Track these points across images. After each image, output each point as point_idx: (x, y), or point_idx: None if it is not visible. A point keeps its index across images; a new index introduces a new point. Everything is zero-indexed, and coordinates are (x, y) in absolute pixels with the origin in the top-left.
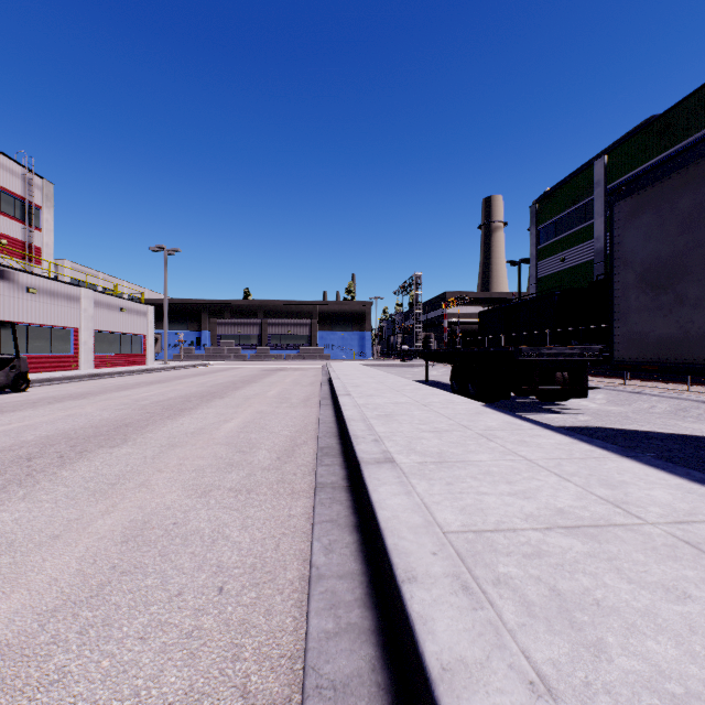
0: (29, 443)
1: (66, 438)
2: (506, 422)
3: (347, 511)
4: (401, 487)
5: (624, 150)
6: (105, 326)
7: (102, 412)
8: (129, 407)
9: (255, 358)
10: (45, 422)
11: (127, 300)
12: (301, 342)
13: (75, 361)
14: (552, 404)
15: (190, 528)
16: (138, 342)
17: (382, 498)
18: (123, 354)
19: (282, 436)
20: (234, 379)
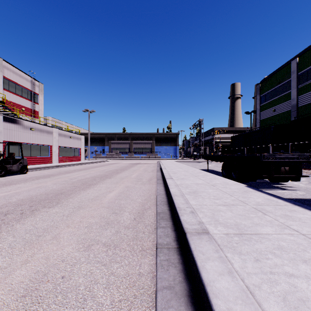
0: (11, 203)
1: (30, 201)
2: (266, 199)
3: (180, 276)
4: (222, 264)
5: (308, 54)
6: (63, 144)
7: (53, 185)
8: (66, 182)
9: (127, 158)
10: (25, 190)
11: (72, 133)
12: (147, 151)
13: (50, 160)
14: (278, 184)
15: (71, 283)
16: (77, 151)
17: (211, 279)
18: (71, 156)
19: (137, 203)
20: (117, 168)
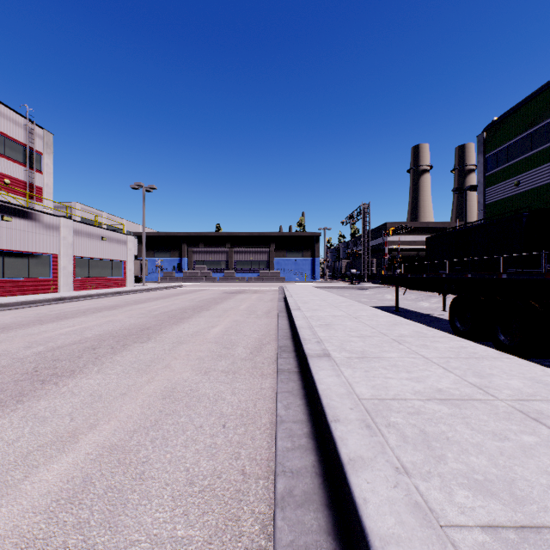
0: None
1: None
2: None
3: None
4: None
5: None
6: (85, 253)
7: None
8: None
9: (222, 280)
10: None
11: (107, 230)
12: (260, 266)
13: (54, 285)
14: None
15: None
16: (118, 266)
17: None
18: (104, 277)
19: None
20: (188, 304)
